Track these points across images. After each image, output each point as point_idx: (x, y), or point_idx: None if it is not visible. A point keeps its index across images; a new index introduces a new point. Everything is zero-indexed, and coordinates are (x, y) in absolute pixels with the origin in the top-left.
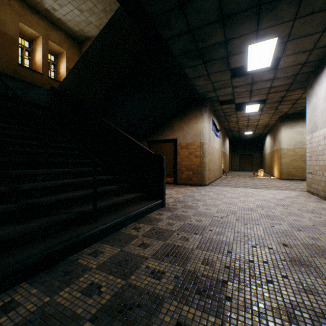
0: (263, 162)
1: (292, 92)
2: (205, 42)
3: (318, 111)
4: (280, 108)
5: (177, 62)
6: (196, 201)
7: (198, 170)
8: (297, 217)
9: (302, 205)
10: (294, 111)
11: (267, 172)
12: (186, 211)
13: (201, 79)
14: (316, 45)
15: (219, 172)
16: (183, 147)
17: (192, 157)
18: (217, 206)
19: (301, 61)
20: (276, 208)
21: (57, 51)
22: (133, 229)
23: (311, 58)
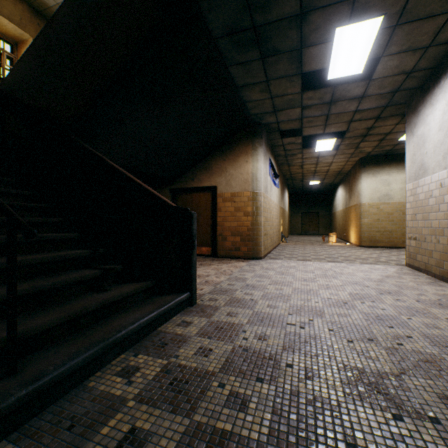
0: (332, 222)
1: (383, 122)
2: (266, 11)
3: (429, 146)
4: (362, 147)
5: (218, 52)
6: (250, 290)
7: (250, 236)
8: (427, 319)
9: (416, 290)
10: (378, 152)
11: (338, 237)
12: (234, 312)
13: (256, 90)
14: (435, 39)
15: (278, 237)
16: (227, 200)
17: (241, 214)
18: (287, 299)
19: (407, 67)
20: (382, 298)
21: (17, 37)
22: (119, 377)
23: (423, 63)
